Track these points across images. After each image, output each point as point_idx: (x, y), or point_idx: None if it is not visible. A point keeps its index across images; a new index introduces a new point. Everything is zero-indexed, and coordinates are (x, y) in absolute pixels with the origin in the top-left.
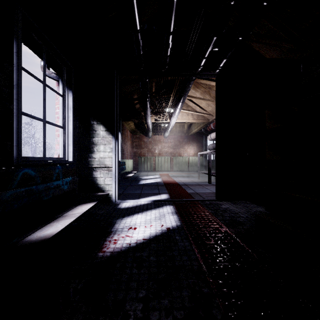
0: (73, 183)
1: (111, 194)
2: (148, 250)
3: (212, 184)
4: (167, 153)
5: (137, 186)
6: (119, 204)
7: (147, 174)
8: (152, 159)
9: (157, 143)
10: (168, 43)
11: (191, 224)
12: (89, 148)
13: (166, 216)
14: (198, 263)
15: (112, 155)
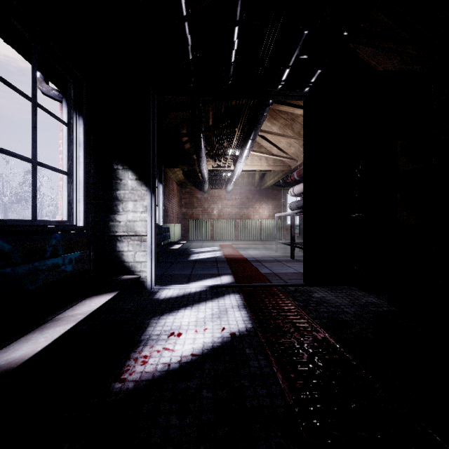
0: (82, 260)
1: (144, 277)
2: (200, 377)
3: (296, 260)
4: (230, 215)
5: (186, 264)
6: (157, 292)
7: (202, 245)
8: (209, 223)
9: (216, 201)
10: (232, 41)
11: (268, 326)
12: (111, 207)
13: (230, 312)
14: (285, 403)
15: (147, 217)
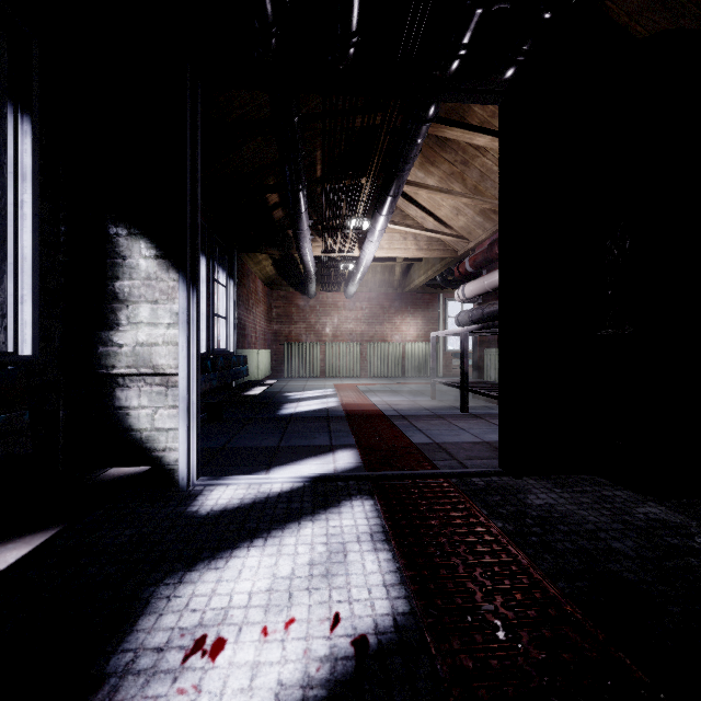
0: (7, 436)
1: (174, 462)
2: None
3: (471, 415)
4: (353, 335)
5: (271, 423)
6: (198, 494)
7: (305, 386)
8: (318, 348)
9: (329, 311)
10: None
11: (450, 606)
12: (103, 314)
13: (352, 555)
14: None
15: (178, 337)
